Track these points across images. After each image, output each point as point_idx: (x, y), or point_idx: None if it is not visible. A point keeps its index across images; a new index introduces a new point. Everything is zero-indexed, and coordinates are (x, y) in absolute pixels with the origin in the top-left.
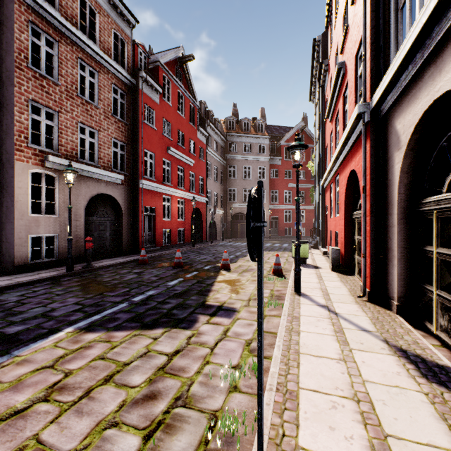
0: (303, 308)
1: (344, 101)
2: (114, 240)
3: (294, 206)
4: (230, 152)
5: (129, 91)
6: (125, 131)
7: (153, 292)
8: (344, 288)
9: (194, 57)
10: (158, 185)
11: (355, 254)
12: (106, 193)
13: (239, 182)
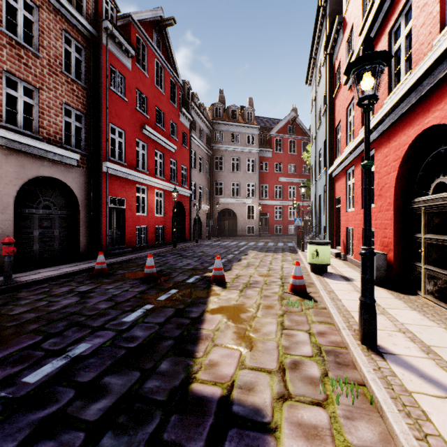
0: (436, 417)
1: (390, 40)
2: (66, 241)
3: (285, 202)
4: (216, 142)
5: (88, 46)
6: (82, 97)
7: (85, 348)
8: (438, 328)
9: (175, 21)
10: (130, 171)
11: (419, 262)
12: (52, 176)
13: (226, 174)
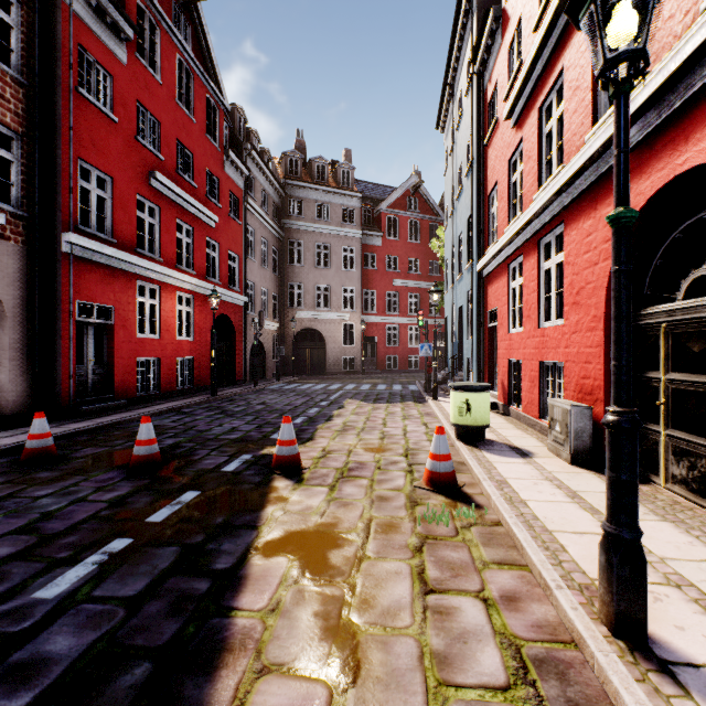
0: None
1: None
2: None
3: (402, 319)
4: (291, 216)
5: (30, 1)
6: (14, 99)
7: None
8: None
9: None
10: (123, 254)
11: (653, 424)
12: None
13: (308, 272)
